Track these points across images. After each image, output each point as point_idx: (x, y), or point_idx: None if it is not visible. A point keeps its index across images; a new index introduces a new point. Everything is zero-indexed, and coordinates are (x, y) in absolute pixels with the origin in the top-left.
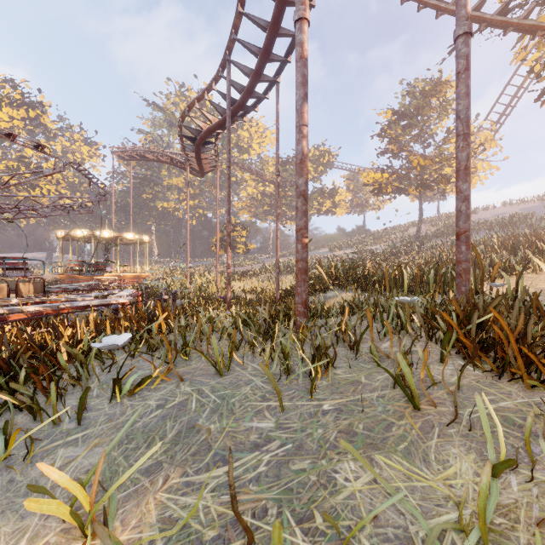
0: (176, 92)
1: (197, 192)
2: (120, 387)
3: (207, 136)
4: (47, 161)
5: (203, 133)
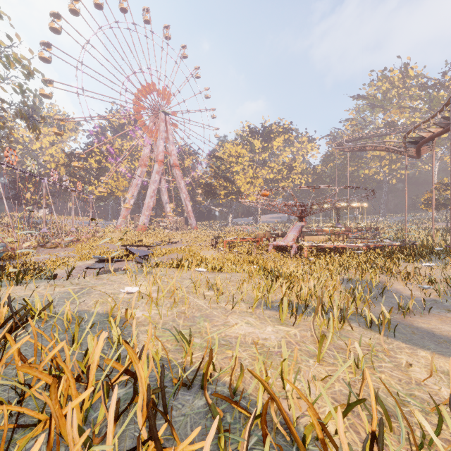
0: (378, 78)
1: (399, 157)
2: (439, 258)
3: (428, 140)
4: (295, 162)
5: (426, 139)
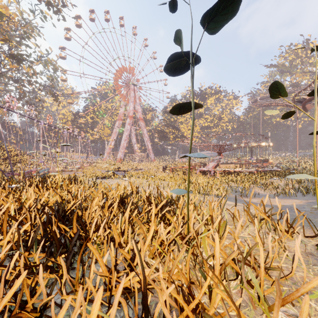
0: (286, 51)
1: None
2: None
3: (308, 101)
4: (223, 114)
5: (306, 100)
